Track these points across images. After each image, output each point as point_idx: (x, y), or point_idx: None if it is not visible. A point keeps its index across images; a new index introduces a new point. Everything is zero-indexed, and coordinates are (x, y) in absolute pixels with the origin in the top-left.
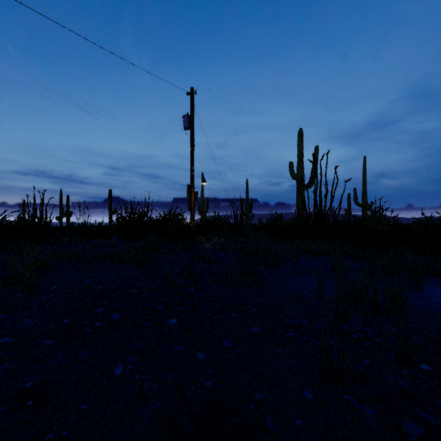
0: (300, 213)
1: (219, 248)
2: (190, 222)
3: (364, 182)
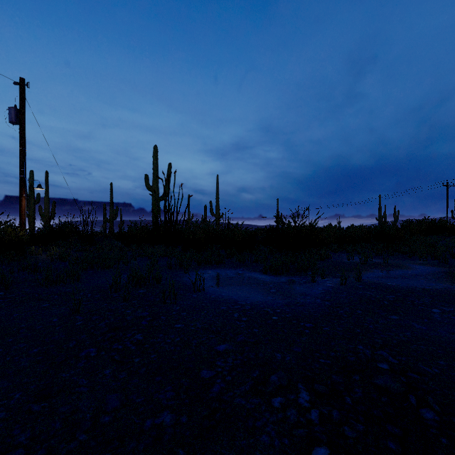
0: (155, 222)
1: (55, 258)
2: (19, 232)
3: (218, 196)
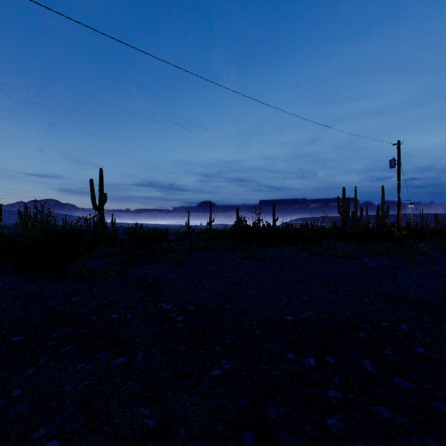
0: None
1: (442, 249)
2: (397, 232)
3: None
